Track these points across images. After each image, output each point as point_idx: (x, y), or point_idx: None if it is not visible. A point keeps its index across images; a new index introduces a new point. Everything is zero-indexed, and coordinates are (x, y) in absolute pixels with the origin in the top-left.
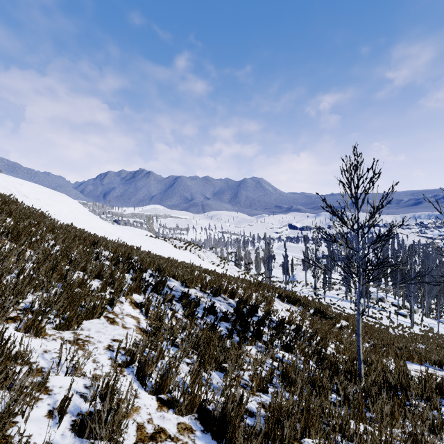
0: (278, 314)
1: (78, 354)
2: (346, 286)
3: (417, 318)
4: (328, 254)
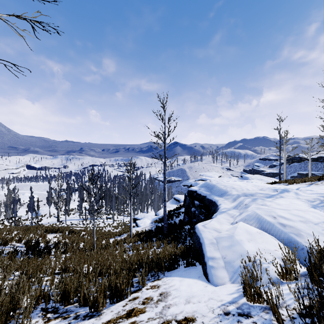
0: (53, 240)
1: (3, 277)
2: (80, 210)
3: (116, 217)
4: (67, 190)
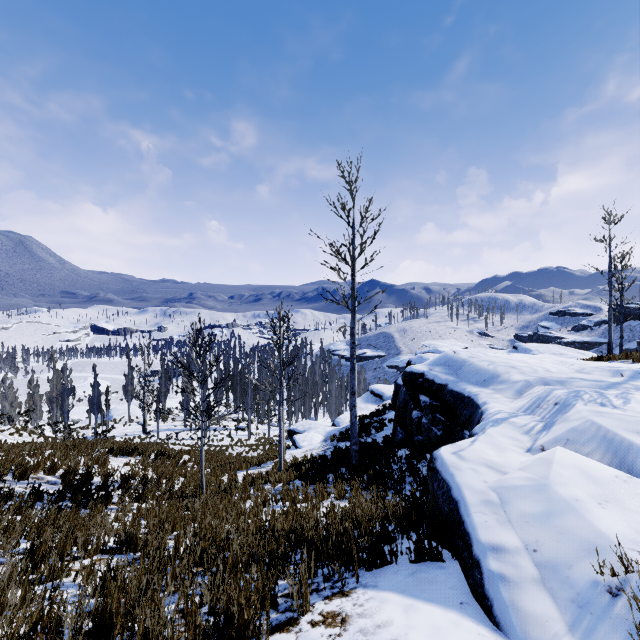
0: (120, 472)
1: None
2: (185, 412)
3: (254, 427)
4: (162, 373)
